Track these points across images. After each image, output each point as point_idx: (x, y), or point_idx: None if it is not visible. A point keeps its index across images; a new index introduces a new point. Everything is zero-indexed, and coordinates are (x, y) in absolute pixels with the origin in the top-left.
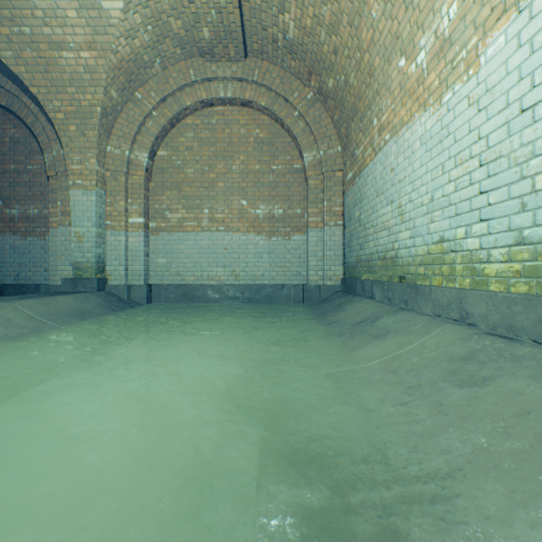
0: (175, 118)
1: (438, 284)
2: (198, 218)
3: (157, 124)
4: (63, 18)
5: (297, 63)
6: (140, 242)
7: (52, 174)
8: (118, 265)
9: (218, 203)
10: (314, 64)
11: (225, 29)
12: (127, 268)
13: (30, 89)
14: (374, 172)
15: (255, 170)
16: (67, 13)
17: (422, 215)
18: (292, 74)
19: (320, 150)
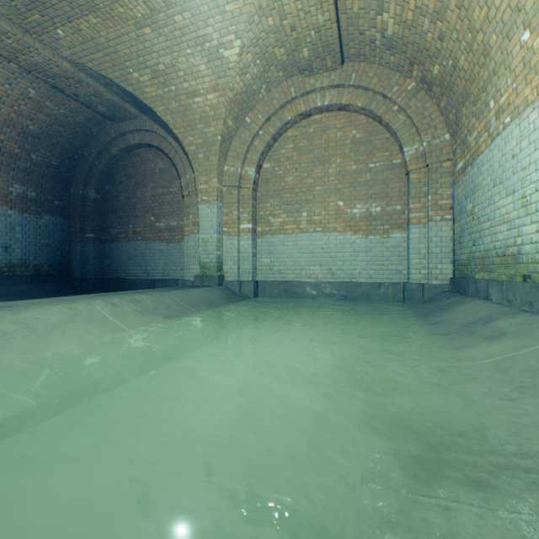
0: (277, 133)
1: None
2: (297, 221)
3: (263, 141)
4: (197, 72)
5: (396, 57)
6: (248, 245)
7: (186, 194)
8: (232, 264)
9: (315, 206)
10: (416, 55)
11: (323, 44)
12: (239, 267)
13: (174, 131)
14: (490, 159)
15: (351, 171)
16: (199, 69)
17: None
18: (391, 68)
19: (423, 141)
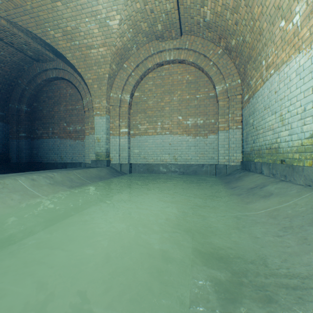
0: (143, 75)
1: (309, 165)
2: (155, 127)
3: (134, 79)
4: (92, 34)
5: (212, 33)
6: (125, 141)
7: (86, 109)
8: (115, 153)
9: (165, 119)
10: (222, 33)
11: (170, 22)
12: (119, 155)
13: (78, 70)
14: (263, 94)
15: (186, 99)
16: (94, 31)
17: (297, 120)
18: (208, 40)
19: (226, 83)
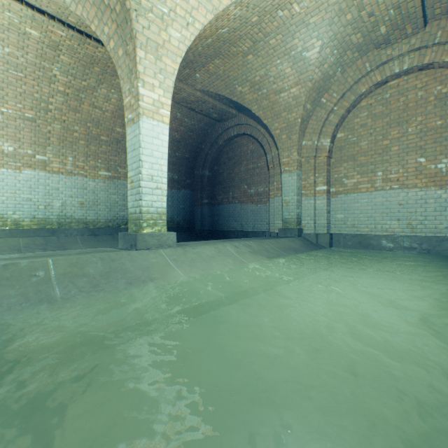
0: (351, 105)
1: None
2: (371, 180)
3: (337, 115)
4: (283, 75)
5: None
6: (323, 203)
7: (271, 167)
8: (309, 220)
9: (391, 165)
10: None
11: (402, 17)
12: (314, 222)
13: (263, 122)
14: None
15: (435, 127)
16: (285, 72)
17: None
18: None
19: None
